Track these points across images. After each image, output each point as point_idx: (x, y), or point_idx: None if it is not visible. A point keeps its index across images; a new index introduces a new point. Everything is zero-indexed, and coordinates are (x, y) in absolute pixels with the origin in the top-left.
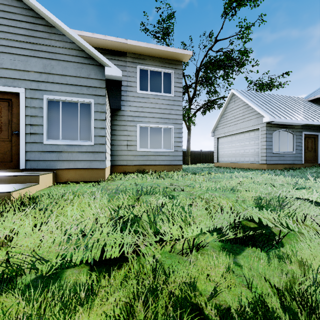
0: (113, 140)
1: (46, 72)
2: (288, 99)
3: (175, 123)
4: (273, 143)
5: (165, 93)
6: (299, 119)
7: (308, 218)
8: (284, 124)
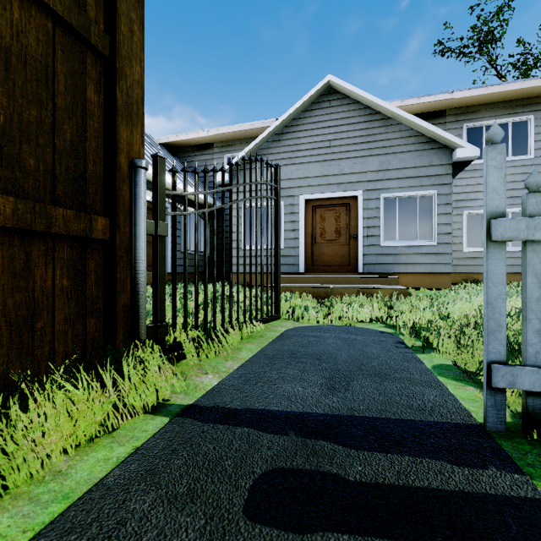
0: None
1: (382, 170)
2: None
3: None
4: None
5: (515, 156)
6: None
7: None
8: None
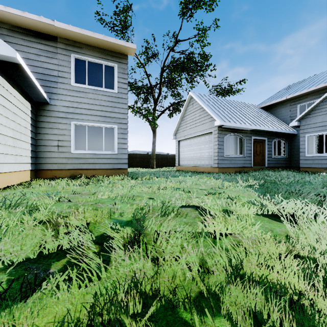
0: (39, 140)
1: None
2: (243, 105)
3: (119, 122)
4: (225, 147)
5: (107, 89)
6: (247, 124)
7: (160, 236)
8: (235, 129)
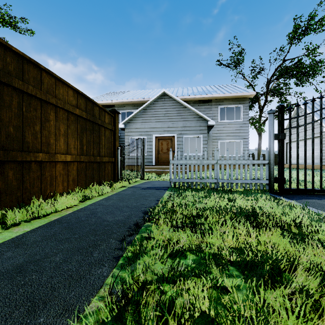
0: None
1: (184, 126)
2: None
3: (243, 138)
4: None
5: (236, 120)
6: None
7: None
8: None
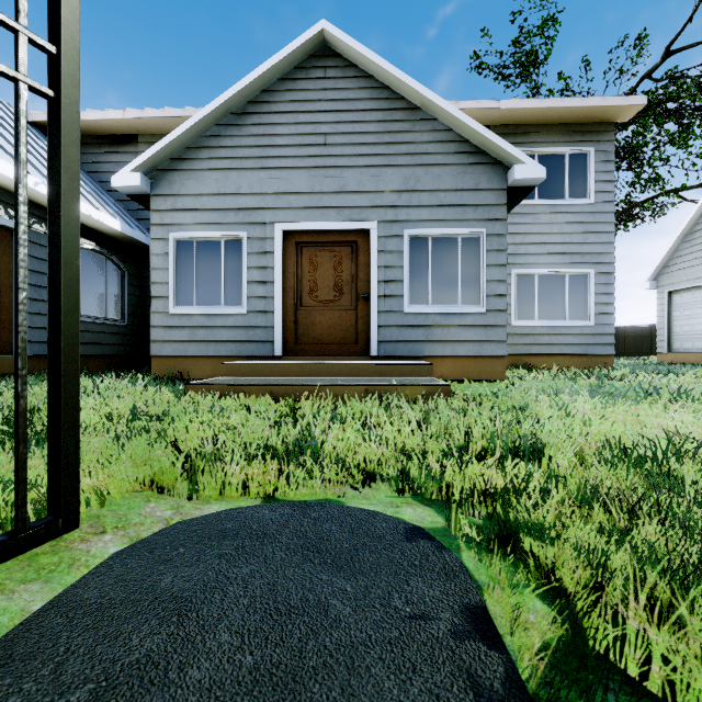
0: None
1: (407, 190)
2: None
3: (596, 262)
4: None
5: (572, 199)
6: None
7: None
8: None
